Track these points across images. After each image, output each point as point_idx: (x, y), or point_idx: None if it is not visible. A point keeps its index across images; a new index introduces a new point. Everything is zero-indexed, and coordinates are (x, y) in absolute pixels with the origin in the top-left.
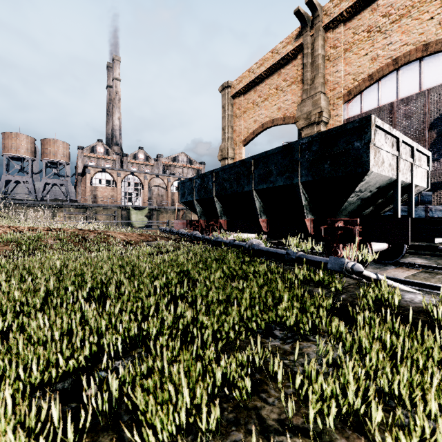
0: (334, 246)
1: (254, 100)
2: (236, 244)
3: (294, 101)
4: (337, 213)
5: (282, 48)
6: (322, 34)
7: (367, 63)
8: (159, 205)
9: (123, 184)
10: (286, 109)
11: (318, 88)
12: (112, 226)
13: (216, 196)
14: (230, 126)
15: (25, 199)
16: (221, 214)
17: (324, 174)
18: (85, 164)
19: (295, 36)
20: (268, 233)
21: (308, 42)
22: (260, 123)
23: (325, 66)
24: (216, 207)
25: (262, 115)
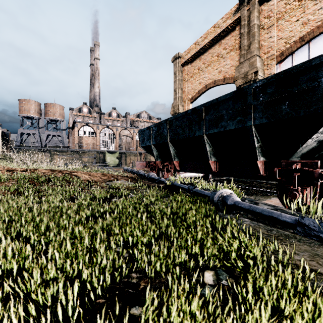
0: (291, 188)
1: (199, 66)
2: (197, 191)
3: (232, 65)
4: (292, 155)
5: (223, 23)
6: (257, 7)
7: (298, 27)
8: (127, 150)
9: (101, 135)
10: (225, 72)
11: (254, 52)
12: (89, 166)
13: (170, 141)
14: (180, 88)
15: (31, 146)
16: (174, 156)
17: (282, 115)
18: (74, 120)
19: (233, 12)
20: (218, 174)
21: (245, 15)
22: (204, 84)
23: (260, 34)
24: (170, 150)
25: (206, 78)
